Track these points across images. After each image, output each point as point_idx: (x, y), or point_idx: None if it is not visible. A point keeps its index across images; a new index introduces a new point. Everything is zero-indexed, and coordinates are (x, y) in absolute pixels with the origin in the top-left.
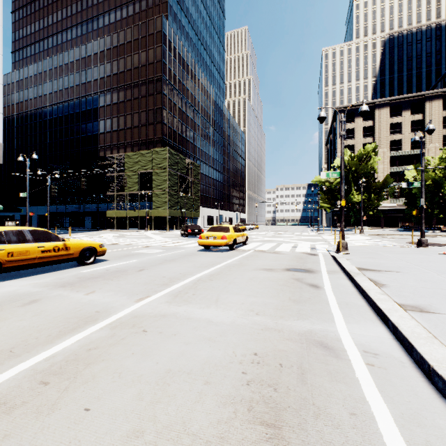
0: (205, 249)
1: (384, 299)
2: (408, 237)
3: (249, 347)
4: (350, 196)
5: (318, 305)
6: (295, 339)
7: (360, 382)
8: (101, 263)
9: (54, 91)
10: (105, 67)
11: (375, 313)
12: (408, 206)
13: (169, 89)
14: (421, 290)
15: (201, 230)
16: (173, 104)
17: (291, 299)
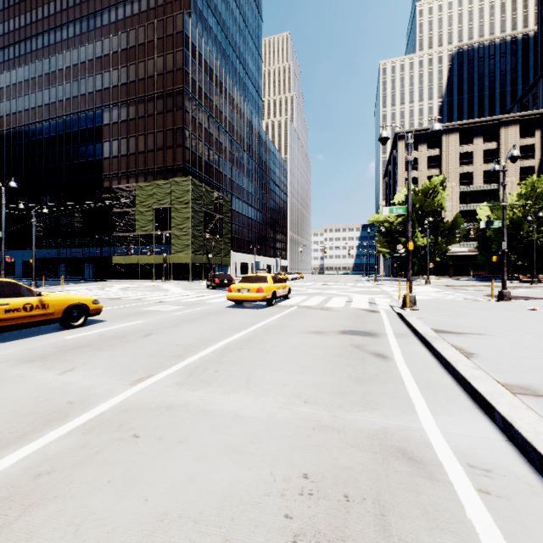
0: (237, 305)
1: (480, 376)
2: (482, 288)
3: (295, 462)
4: (413, 238)
5: (389, 386)
6: (363, 444)
7: (477, 529)
8: (94, 325)
9: (44, 104)
10: (111, 74)
11: (470, 398)
12: (480, 251)
13: (193, 105)
14: (524, 361)
15: (232, 280)
16: (197, 124)
17: (352, 376)
